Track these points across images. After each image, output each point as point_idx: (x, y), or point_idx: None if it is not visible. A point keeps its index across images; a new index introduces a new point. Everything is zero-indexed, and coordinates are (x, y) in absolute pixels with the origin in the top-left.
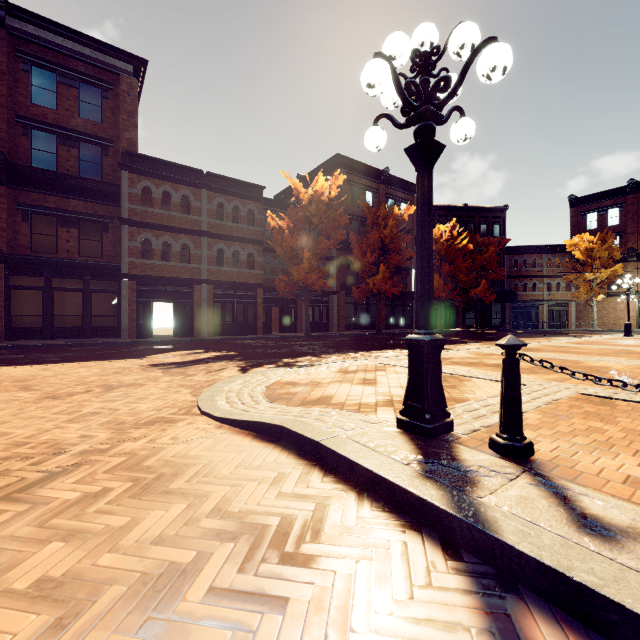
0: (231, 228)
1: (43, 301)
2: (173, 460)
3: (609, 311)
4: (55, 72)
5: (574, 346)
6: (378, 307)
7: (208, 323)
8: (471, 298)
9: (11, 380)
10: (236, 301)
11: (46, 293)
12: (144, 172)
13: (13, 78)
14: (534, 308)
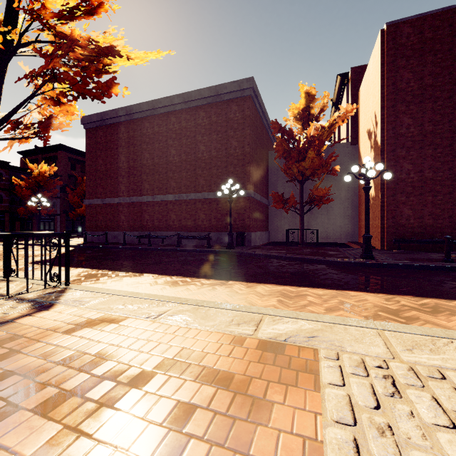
0: None
1: None
2: None
3: None
4: None
5: None
6: (84, 222)
7: None
8: None
9: None
10: None
11: None
12: None
13: None
14: None
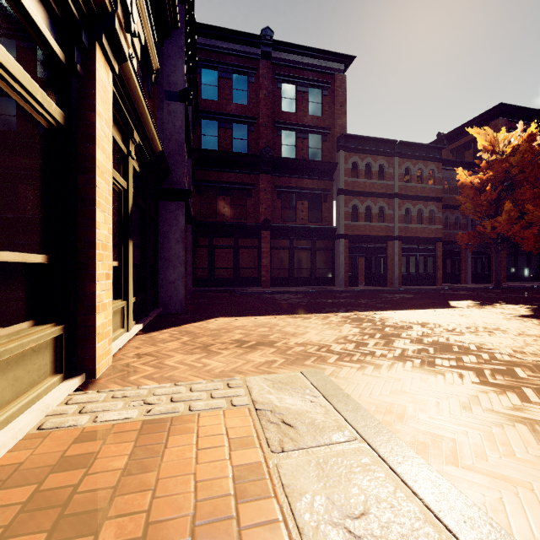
0: (415, 189)
1: (289, 257)
2: None
3: None
4: (294, 84)
5: None
6: None
7: (398, 274)
8: None
9: (476, 327)
10: (418, 254)
11: (291, 251)
12: (353, 149)
13: (272, 95)
14: None
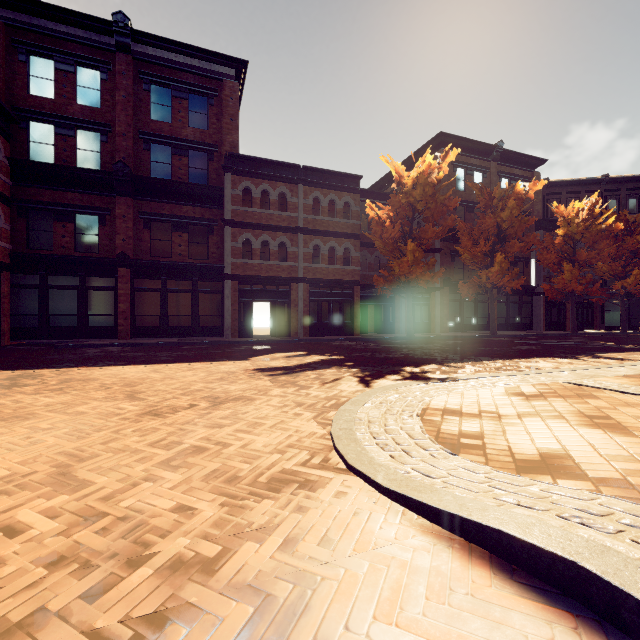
0: (327, 223)
1: (160, 302)
2: None
3: None
4: (170, 88)
5: None
6: (492, 304)
7: (304, 323)
8: (613, 292)
9: (122, 383)
10: (332, 300)
11: (162, 294)
12: (245, 173)
13: (137, 99)
14: None
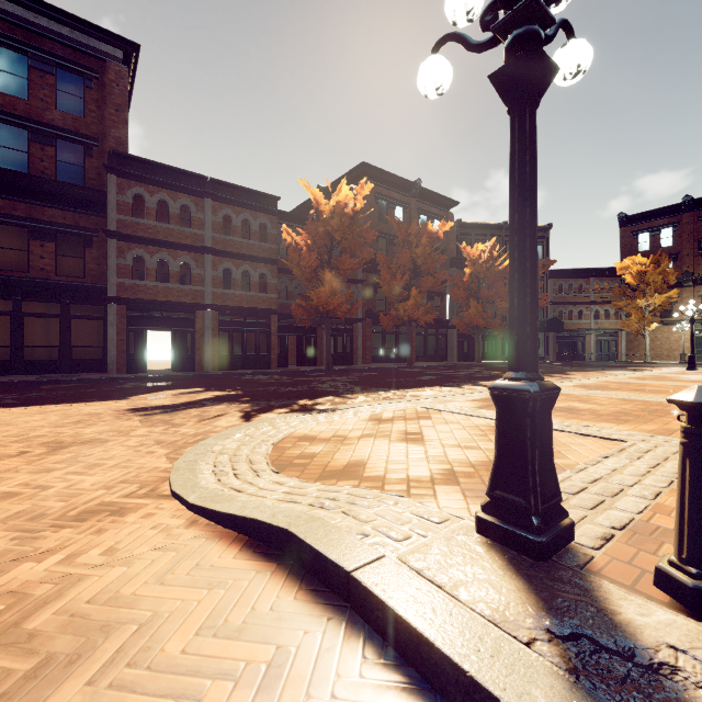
0: (240, 245)
1: (11, 329)
2: (87, 611)
3: (662, 341)
4: (26, 54)
5: (642, 382)
6: (409, 337)
7: (213, 355)
8: None
9: None
10: (246, 329)
11: (14, 319)
12: (135, 177)
13: None
14: (580, 338)
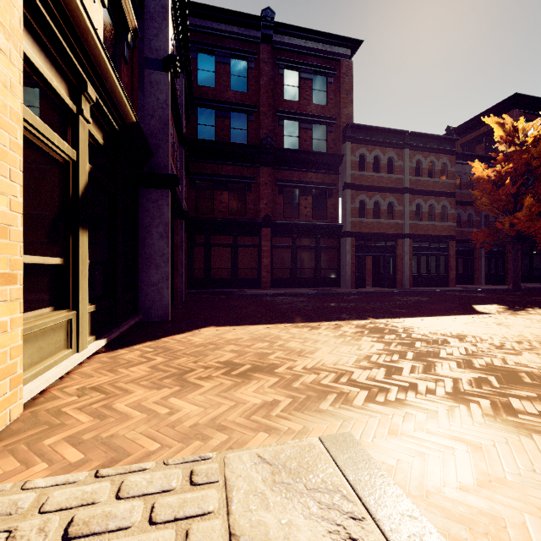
0: (427, 183)
1: (291, 257)
2: None
3: None
4: (297, 70)
5: None
6: None
7: (408, 275)
8: None
9: (528, 341)
10: (430, 254)
11: (293, 250)
12: (360, 141)
13: (273, 82)
14: None
